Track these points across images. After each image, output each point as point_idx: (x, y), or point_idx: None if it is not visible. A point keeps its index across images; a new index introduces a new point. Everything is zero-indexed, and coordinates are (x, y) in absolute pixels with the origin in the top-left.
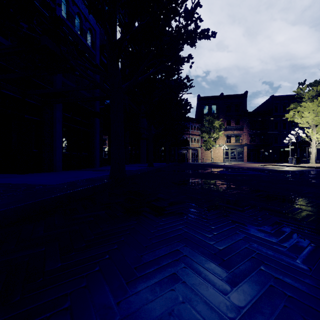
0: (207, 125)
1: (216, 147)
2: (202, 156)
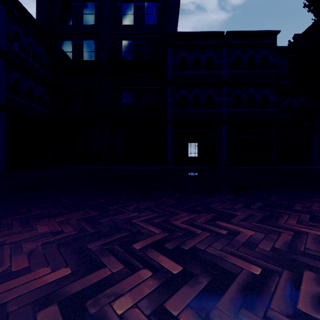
0: None
1: None
2: None
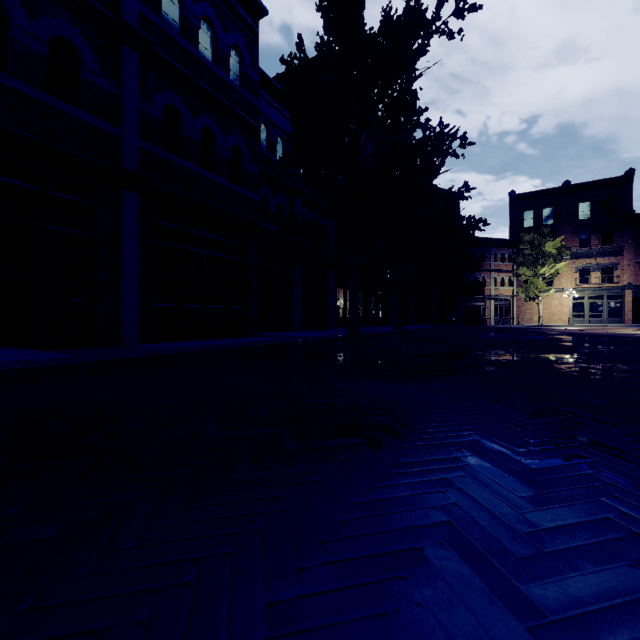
0: (529, 251)
1: (548, 295)
2: (521, 313)
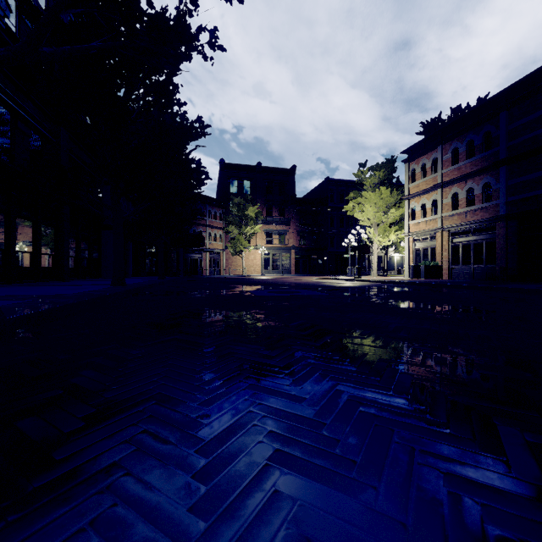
0: (236, 213)
1: (250, 250)
2: (228, 265)
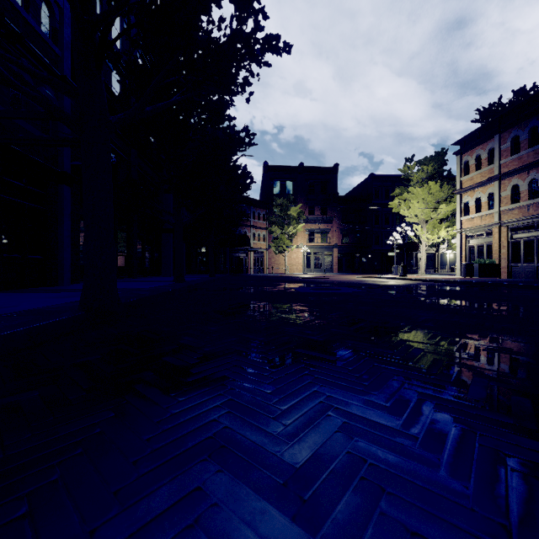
0: (279, 213)
1: (292, 249)
2: (271, 264)
